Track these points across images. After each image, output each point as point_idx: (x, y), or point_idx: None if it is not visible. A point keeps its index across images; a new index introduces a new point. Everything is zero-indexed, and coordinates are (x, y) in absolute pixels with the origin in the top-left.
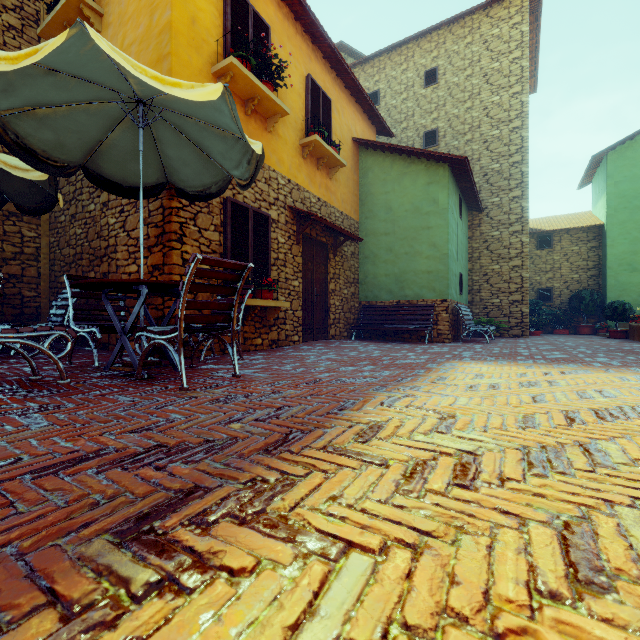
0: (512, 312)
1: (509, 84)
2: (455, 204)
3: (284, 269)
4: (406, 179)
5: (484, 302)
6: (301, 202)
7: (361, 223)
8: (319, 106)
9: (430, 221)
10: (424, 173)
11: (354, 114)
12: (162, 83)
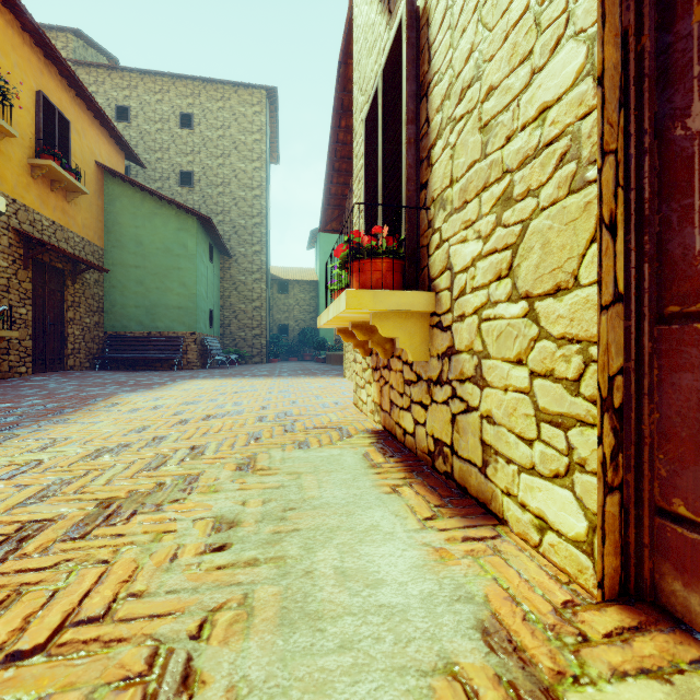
0: (255, 344)
1: (252, 158)
2: (205, 250)
3: (7, 295)
4: (158, 219)
5: (234, 335)
6: (30, 224)
7: (107, 251)
8: (54, 125)
9: (181, 263)
10: (175, 219)
11: (99, 137)
12: None
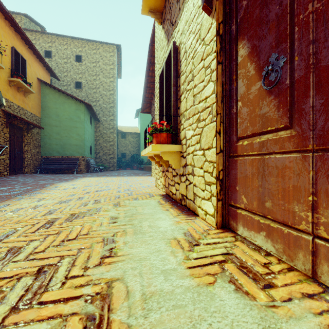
0: (110, 161)
1: (109, 76)
2: (88, 119)
3: None
4: (66, 105)
5: (101, 157)
6: (9, 107)
7: (42, 119)
8: (19, 62)
9: (77, 125)
10: (74, 105)
11: (38, 66)
12: None
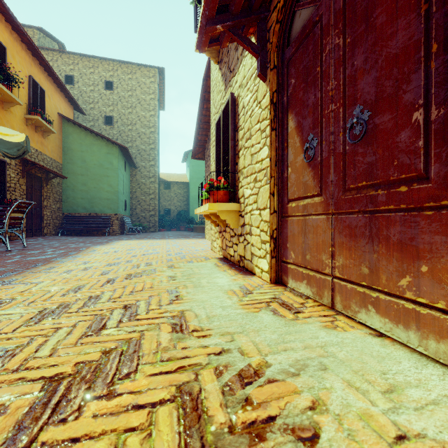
0: (151, 220)
1: (150, 109)
2: (122, 165)
3: (14, 193)
4: (95, 147)
5: (138, 215)
6: None
7: (64, 165)
8: (37, 94)
9: (109, 173)
10: (105, 147)
11: (59, 98)
12: (1, 134)
